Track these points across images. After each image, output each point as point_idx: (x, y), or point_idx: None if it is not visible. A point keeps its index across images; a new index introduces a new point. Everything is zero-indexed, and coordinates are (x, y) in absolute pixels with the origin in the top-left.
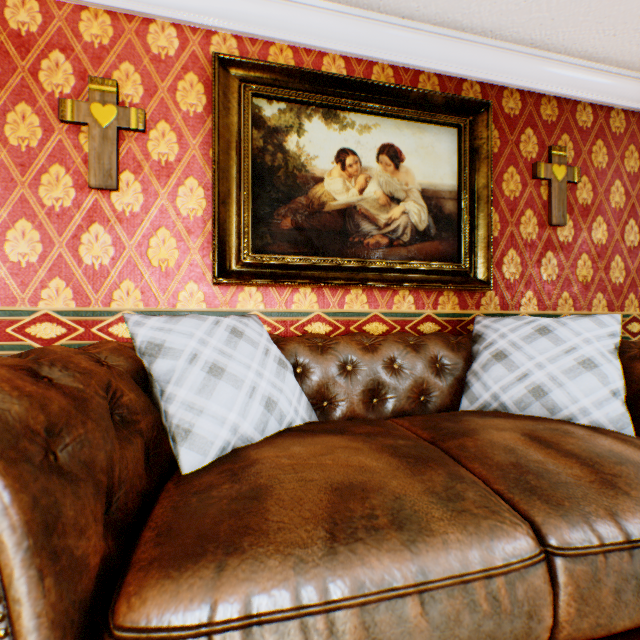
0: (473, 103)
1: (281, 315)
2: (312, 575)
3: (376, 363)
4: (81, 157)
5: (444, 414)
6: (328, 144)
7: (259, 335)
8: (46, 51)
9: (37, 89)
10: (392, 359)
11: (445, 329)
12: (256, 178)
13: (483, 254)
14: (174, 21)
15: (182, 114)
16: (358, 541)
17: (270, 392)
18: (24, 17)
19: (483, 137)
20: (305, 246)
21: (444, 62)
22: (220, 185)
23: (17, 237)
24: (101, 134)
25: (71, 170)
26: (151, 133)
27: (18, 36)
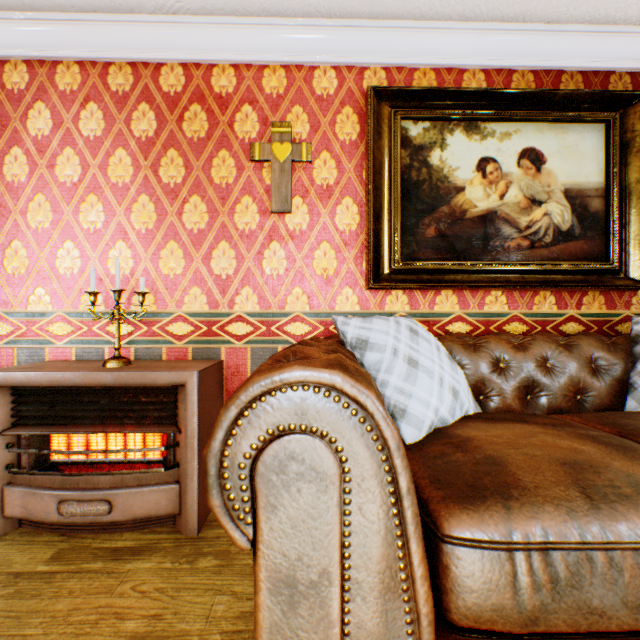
0: (624, 96)
1: (424, 316)
2: (584, 521)
3: (529, 361)
4: (263, 188)
5: (613, 413)
6: (469, 155)
7: (427, 333)
8: (239, 106)
9: (232, 137)
10: (544, 358)
11: (589, 329)
12: (403, 193)
13: (635, 251)
14: (334, 64)
15: (340, 143)
16: (613, 502)
17: (452, 383)
18: (224, 82)
19: (635, 129)
20: (447, 252)
21: (589, 58)
22: (374, 202)
23: (219, 255)
24: (279, 168)
25: (256, 199)
26: (315, 162)
27: (220, 97)
